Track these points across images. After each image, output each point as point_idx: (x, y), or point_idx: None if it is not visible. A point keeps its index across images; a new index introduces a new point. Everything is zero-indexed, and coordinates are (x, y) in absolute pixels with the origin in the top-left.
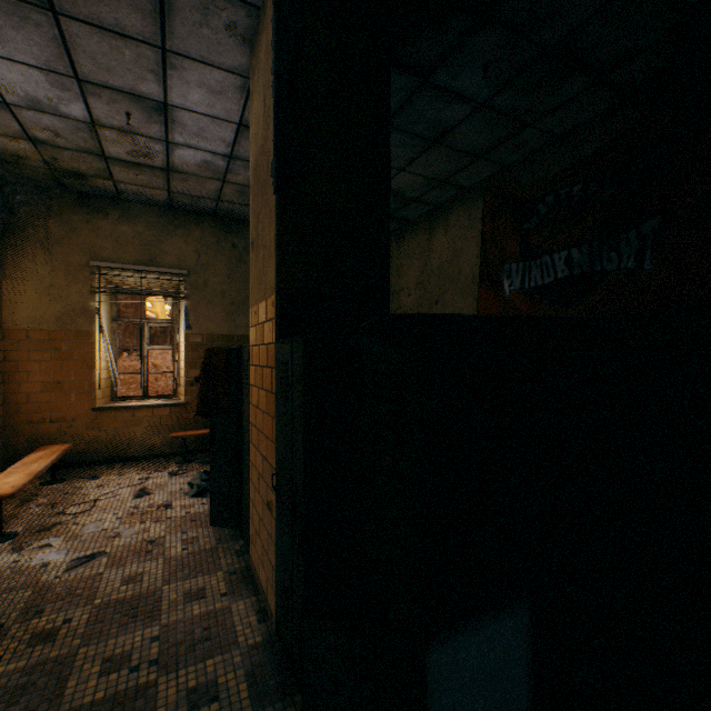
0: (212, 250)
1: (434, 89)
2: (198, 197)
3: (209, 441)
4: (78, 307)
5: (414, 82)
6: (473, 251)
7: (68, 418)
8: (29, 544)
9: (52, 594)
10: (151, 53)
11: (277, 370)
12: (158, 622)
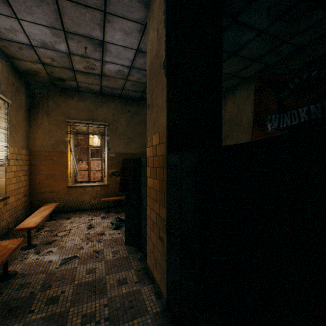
0: (119, 113)
1: (238, 24)
2: (113, 88)
3: (118, 202)
4: (61, 140)
5: (228, 21)
6: (249, 110)
7: (56, 191)
8: (42, 250)
9: (55, 277)
10: (99, 15)
11: (167, 169)
12: (106, 296)
